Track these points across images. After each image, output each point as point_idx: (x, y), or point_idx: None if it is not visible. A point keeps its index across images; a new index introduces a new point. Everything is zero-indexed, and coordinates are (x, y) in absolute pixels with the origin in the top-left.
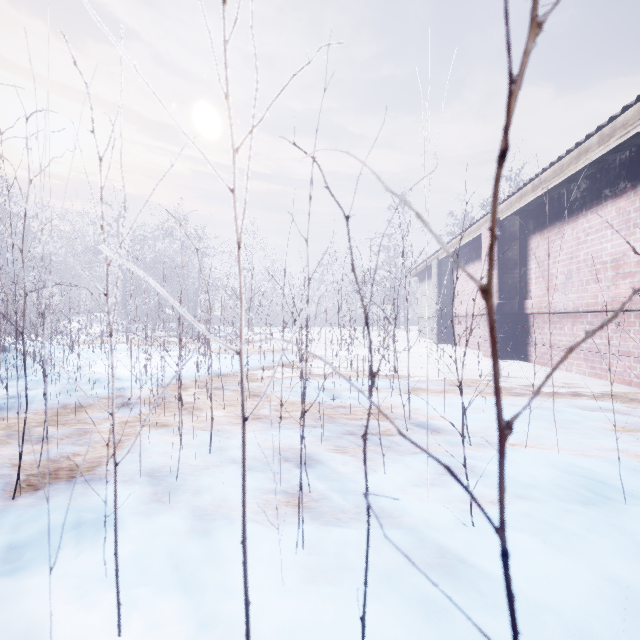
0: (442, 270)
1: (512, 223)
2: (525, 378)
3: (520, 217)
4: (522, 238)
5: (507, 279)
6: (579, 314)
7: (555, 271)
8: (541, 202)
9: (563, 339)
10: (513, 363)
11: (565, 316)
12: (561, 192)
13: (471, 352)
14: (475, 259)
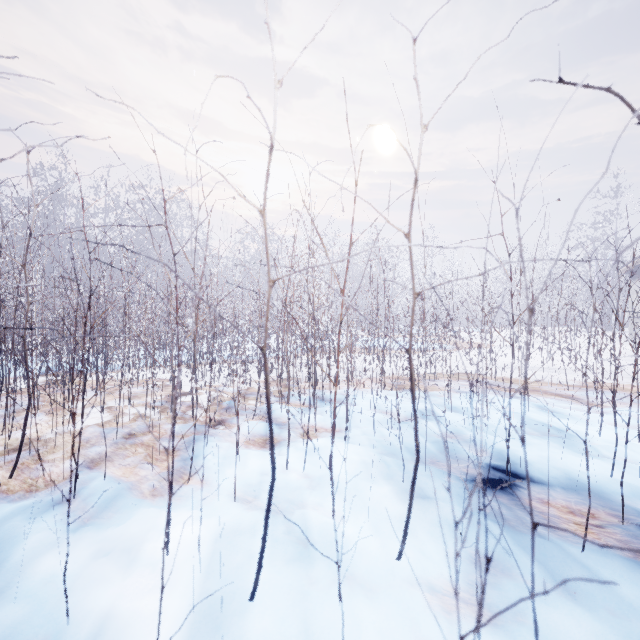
0: None
1: None
2: None
3: None
4: None
5: None
6: None
7: None
8: None
9: None
10: None
11: None
12: None
13: None
14: None
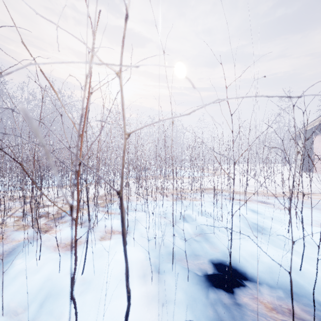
0: (306, 136)
1: None
2: None
3: None
4: None
5: None
6: None
7: None
8: None
9: None
10: None
11: None
12: None
13: (320, 175)
14: None
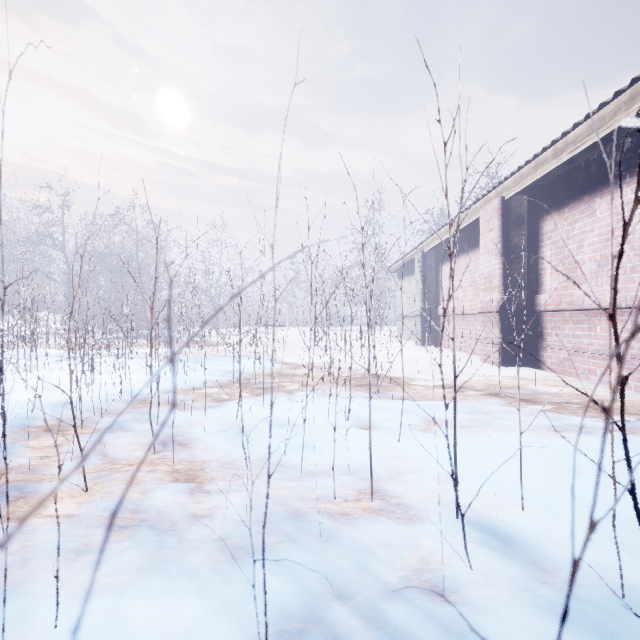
0: (427, 264)
1: (519, 203)
2: (561, 396)
3: (529, 196)
4: (532, 221)
5: (513, 270)
6: (620, 311)
7: (581, 257)
8: (560, 174)
9: (594, 342)
10: (522, 371)
11: (597, 313)
12: (591, 158)
13: (463, 356)
14: (467, 250)
